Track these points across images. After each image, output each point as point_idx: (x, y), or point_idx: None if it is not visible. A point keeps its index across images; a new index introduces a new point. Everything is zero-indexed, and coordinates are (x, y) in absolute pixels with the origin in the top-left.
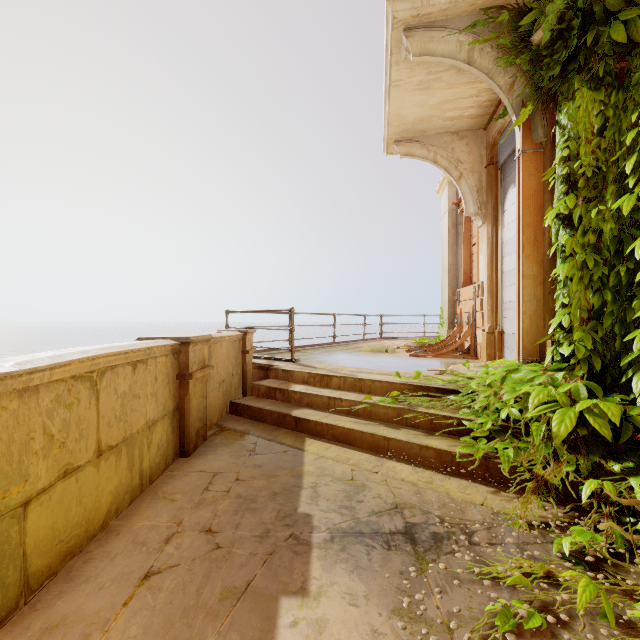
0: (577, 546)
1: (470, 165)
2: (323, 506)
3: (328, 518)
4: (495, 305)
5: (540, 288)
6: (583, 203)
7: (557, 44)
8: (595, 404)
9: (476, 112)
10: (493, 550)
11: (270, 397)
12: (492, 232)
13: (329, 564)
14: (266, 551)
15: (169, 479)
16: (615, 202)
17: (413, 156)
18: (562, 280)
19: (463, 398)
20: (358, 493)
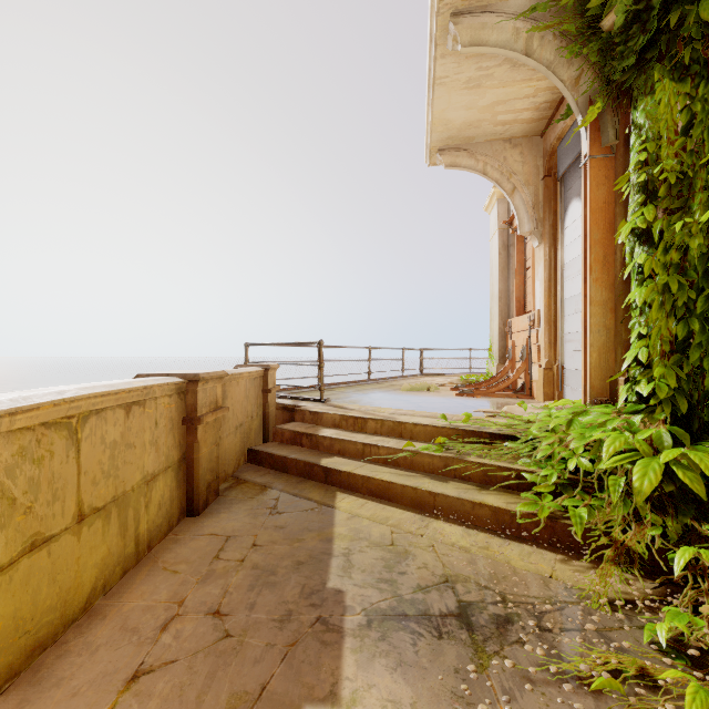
0: (673, 633)
1: (525, 177)
2: (358, 579)
3: (364, 595)
4: (554, 337)
5: (610, 316)
6: (665, 215)
7: (633, 28)
8: (682, 454)
9: (532, 115)
10: (571, 641)
11: (295, 443)
12: (550, 253)
13: (366, 659)
14: (287, 641)
15: (172, 544)
16: (704, 213)
17: (459, 167)
18: (639, 306)
19: (522, 445)
20: (400, 562)
